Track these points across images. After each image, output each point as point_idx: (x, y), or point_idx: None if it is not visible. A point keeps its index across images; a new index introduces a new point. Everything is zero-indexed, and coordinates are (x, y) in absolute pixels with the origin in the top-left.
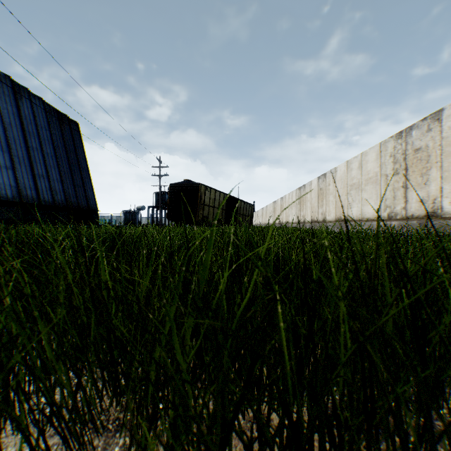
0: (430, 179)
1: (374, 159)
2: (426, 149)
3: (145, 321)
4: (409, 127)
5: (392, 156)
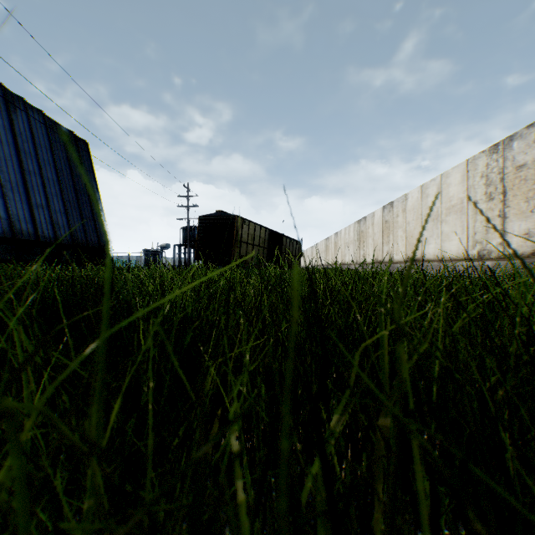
0: None
1: (459, 181)
2: (534, 165)
3: None
4: (509, 138)
5: (483, 176)
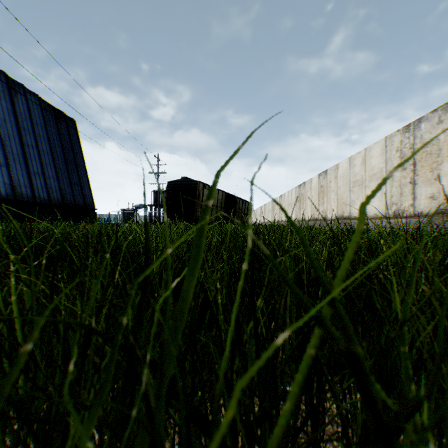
0: (442, 174)
1: (379, 154)
2: (437, 142)
3: (56, 416)
4: (418, 120)
5: (398, 150)
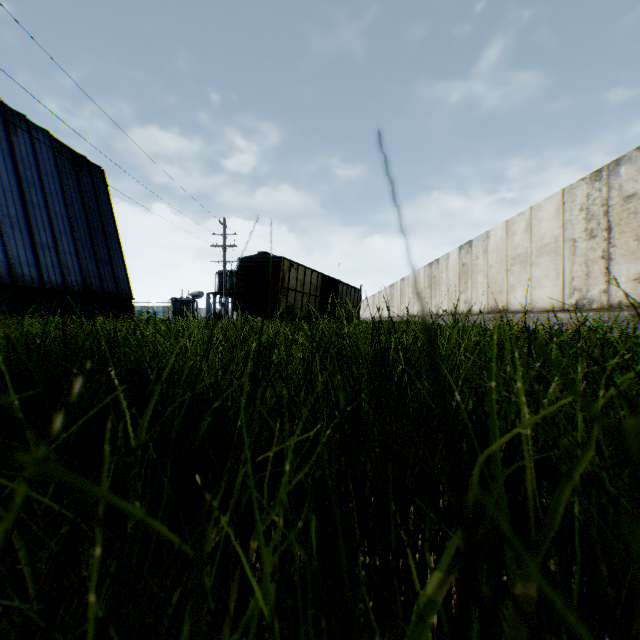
0: None
1: (552, 216)
2: None
3: None
4: (615, 162)
5: (583, 209)
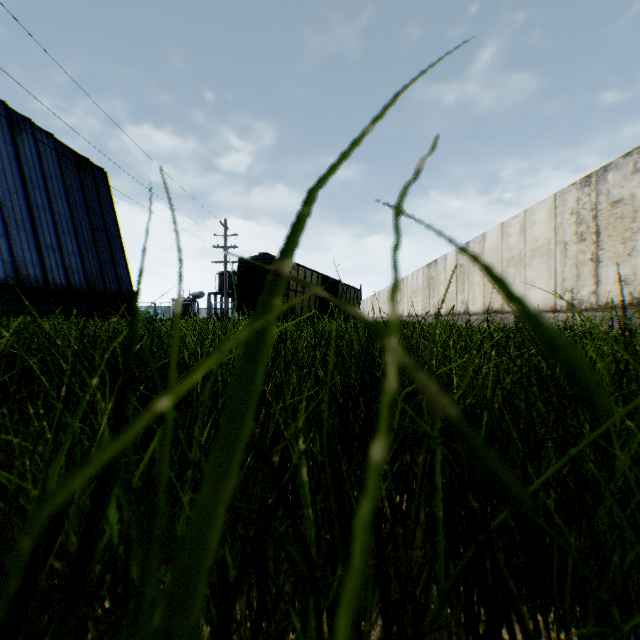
0: (638, 247)
1: (545, 219)
2: (631, 201)
3: None
4: (603, 168)
5: (574, 213)
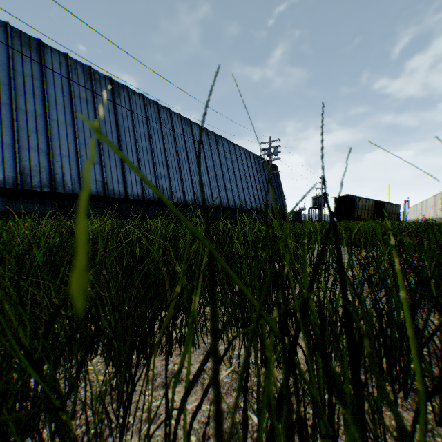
0: None
1: None
2: None
3: None
4: None
5: None
